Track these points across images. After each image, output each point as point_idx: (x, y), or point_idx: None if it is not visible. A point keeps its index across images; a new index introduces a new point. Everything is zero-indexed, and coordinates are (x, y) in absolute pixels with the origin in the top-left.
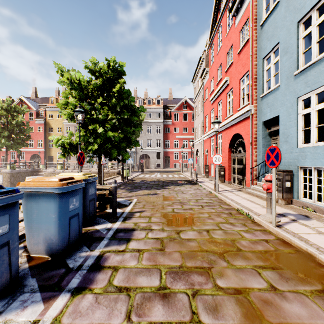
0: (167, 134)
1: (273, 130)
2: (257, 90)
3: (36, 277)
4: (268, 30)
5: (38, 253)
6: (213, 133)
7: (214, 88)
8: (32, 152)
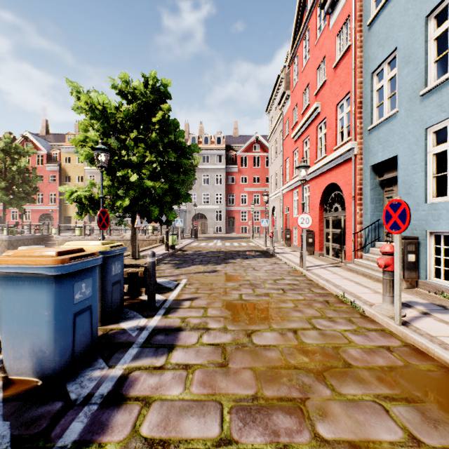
0: (231, 186)
1: (386, 177)
2: (362, 119)
3: (11, 420)
4: (379, 30)
5: (21, 374)
6: (297, 183)
7: (298, 120)
8: (41, 210)
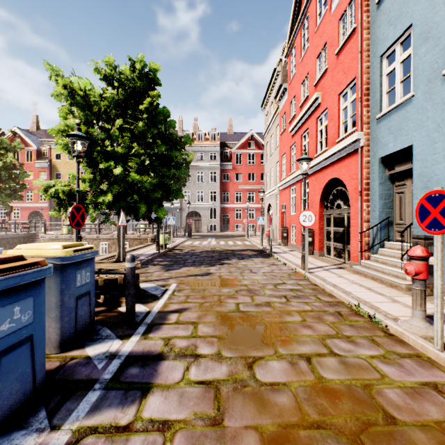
0: (225, 183)
1: (398, 171)
2: (370, 108)
3: None
4: (390, 8)
5: None
6: (295, 179)
7: (296, 113)
8: (31, 208)
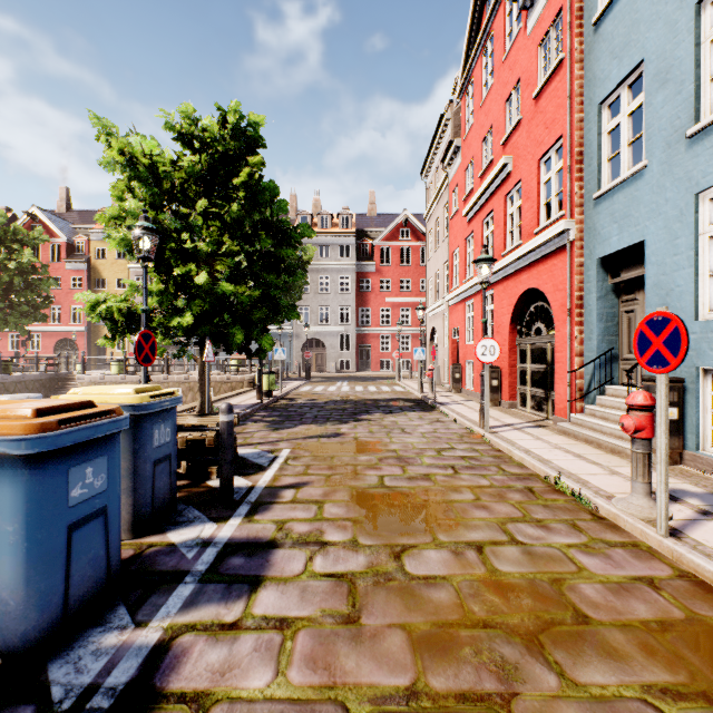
0: (364, 295)
1: (625, 278)
2: (584, 182)
3: None
4: (613, 32)
5: None
6: (473, 289)
7: (474, 186)
8: (59, 334)
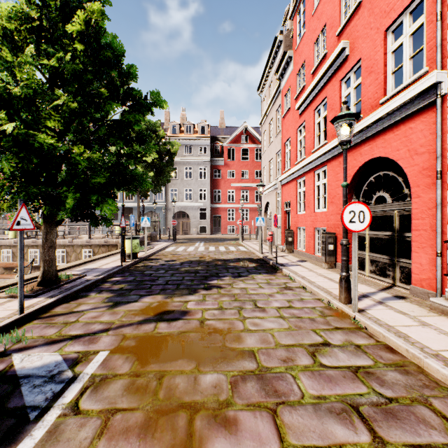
0: (217, 181)
1: None
2: None
3: None
4: None
5: None
6: (305, 168)
7: (306, 83)
8: None
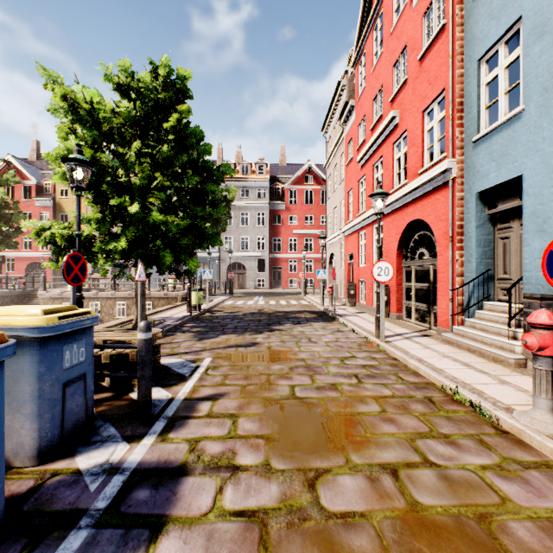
0: (276, 228)
1: (502, 209)
2: (464, 128)
3: None
4: None
5: None
6: (365, 222)
7: (366, 137)
8: (29, 258)
